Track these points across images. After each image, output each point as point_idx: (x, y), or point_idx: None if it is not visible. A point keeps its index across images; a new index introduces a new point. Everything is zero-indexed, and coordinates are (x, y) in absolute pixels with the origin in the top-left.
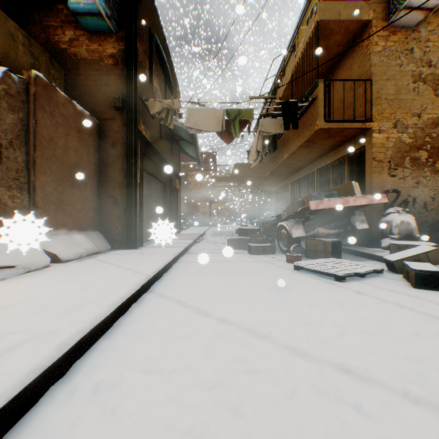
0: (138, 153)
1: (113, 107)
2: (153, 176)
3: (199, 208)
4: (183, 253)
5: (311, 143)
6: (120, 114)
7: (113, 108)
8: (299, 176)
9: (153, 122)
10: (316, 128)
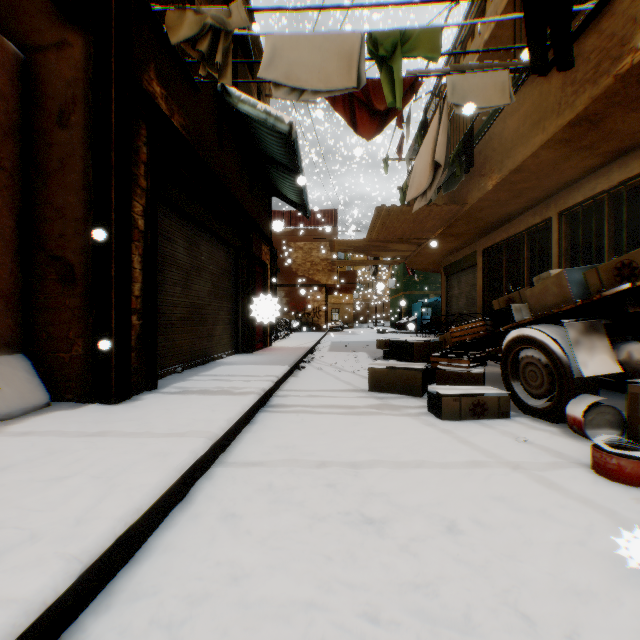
0: (140, 149)
1: (63, 16)
2: (205, 229)
3: (309, 301)
4: (254, 412)
5: (580, 127)
6: (81, 35)
7: (63, 19)
8: (504, 234)
9: (199, 100)
10: (627, 63)
